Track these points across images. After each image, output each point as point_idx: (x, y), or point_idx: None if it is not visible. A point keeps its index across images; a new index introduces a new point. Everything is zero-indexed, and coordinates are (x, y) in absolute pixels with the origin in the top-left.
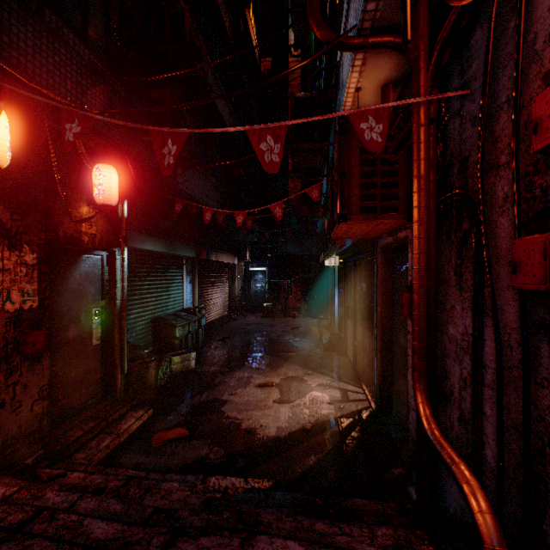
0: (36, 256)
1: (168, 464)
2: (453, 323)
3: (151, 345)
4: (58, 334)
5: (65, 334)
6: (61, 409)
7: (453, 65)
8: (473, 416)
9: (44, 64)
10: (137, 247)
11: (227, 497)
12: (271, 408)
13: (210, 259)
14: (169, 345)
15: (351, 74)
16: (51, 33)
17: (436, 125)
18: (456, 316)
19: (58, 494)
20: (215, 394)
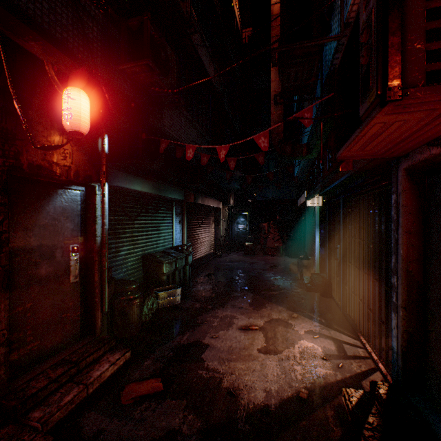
0: None
1: (131, 437)
2: None
3: (142, 280)
4: (25, 272)
5: (35, 272)
6: (30, 352)
7: None
8: None
9: None
10: (125, 186)
11: None
12: (256, 360)
13: (197, 203)
14: (157, 280)
15: None
16: None
17: None
18: None
19: None
20: (196, 335)
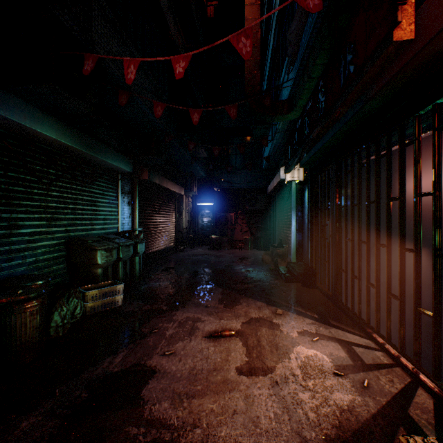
0: None
1: None
2: None
3: (64, 276)
4: None
5: None
6: None
7: None
8: None
9: None
10: (23, 122)
11: None
12: (235, 390)
13: (152, 182)
14: (88, 274)
15: None
16: None
17: None
18: None
19: None
20: (138, 353)
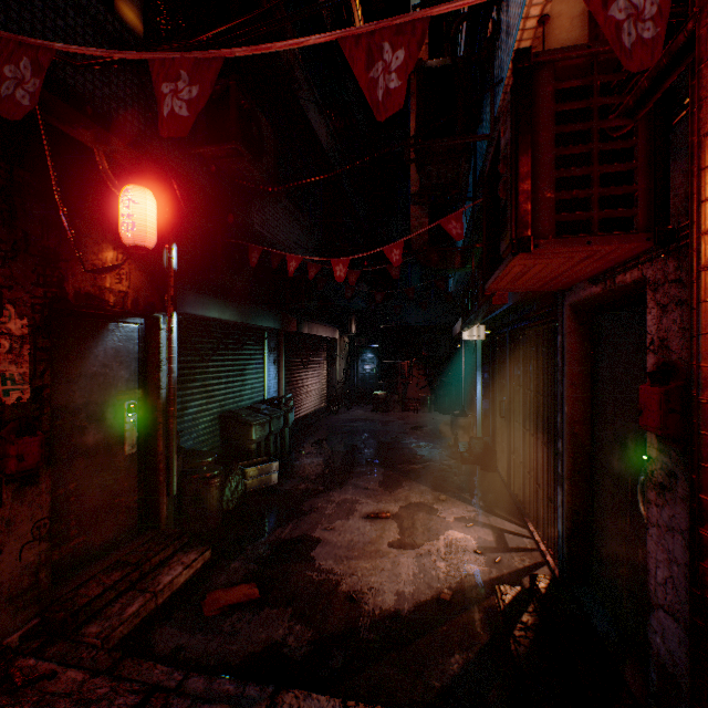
0: (27, 323)
1: (222, 652)
2: None
3: (219, 450)
4: (68, 440)
5: (81, 440)
6: (74, 551)
7: None
8: None
9: (38, 29)
10: (197, 313)
11: None
12: (385, 557)
13: (301, 332)
14: (243, 450)
15: None
16: None
17: None
18: None
19: None
20: (303, 527)
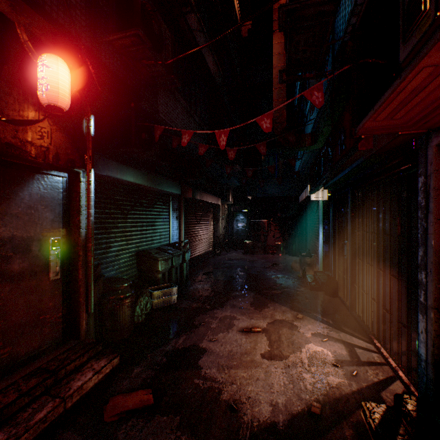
0: None
1: None
2: None
3: (136, 278)
4: None
5: (6, 267)
6: None
7: None
8: None
9: None
10: (116, 176)
11: None
12: (259, 367)
13: (195, 198)
14: (152, 278)
15: None
16: None
17: None
18: None
19: None
20: (193, 338)
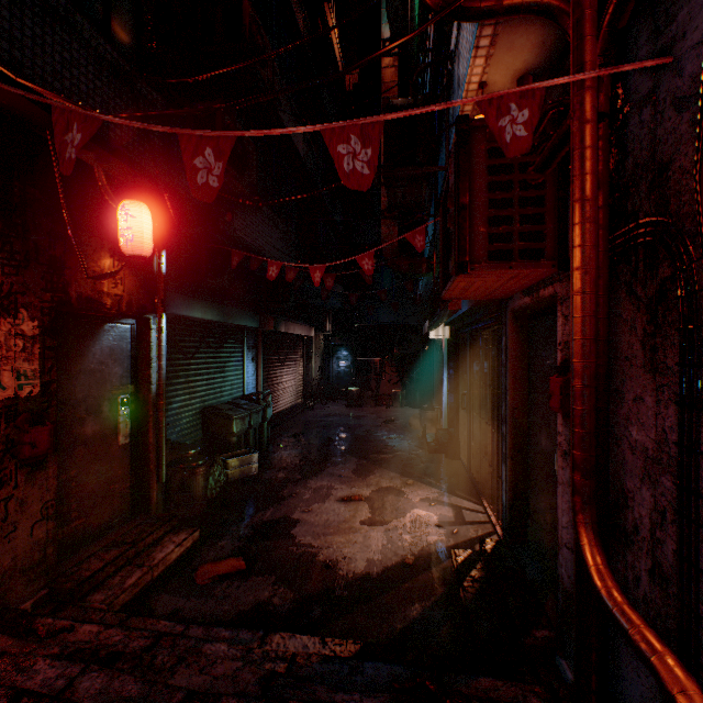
0: (38, 324)
1: (215, 611)
2: (639, 423)
3: (201, 444)
4: (70, 431)
5: (81, 430)
6: (75, 531)
7: (639, 26)
8: (679, 572)
9: (48, 62)
10: (182, 313)
11: (295, 668)
12: (358, 532)
13: (278, 331)
14: (224, 443)
15: (473, 60)
16: (59, 20)
17: (607, 124)
18: (646, 413)
19: (52, 664)
20: (283, 510)
